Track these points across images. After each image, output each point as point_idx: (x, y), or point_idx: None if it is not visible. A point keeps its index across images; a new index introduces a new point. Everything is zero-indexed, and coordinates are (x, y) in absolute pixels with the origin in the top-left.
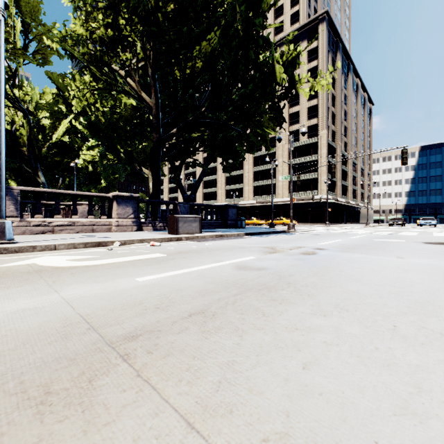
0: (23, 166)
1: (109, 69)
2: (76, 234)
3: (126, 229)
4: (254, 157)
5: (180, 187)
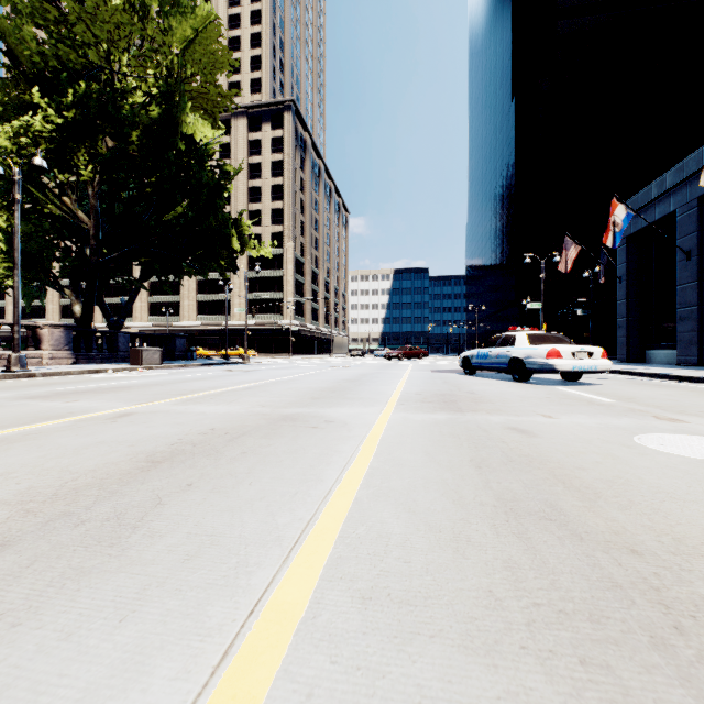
0: None
1: (41, 184)
2: None
3: (62, 363)
4: None
5: (104, 309)
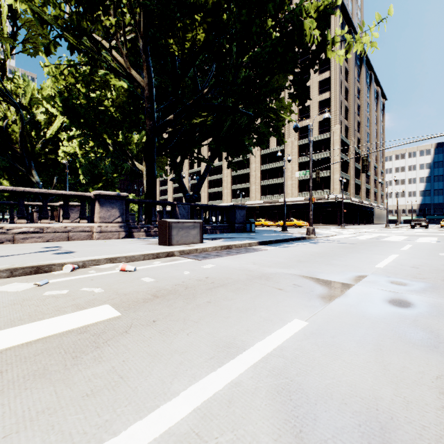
0: (15, 164)
1: (89, 38)
2: (40, 245)
3: (111, 236)
4: (261, 154)
5: (181, 186)
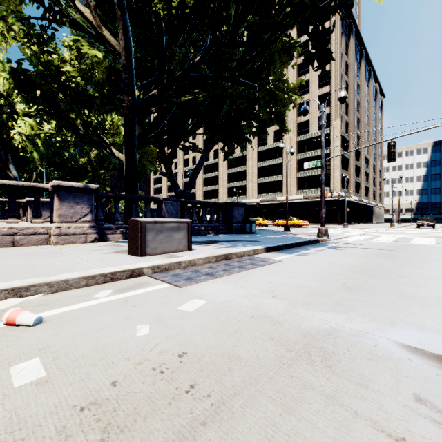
0: None
1: None
2: None
3: (75, 240)
4: (258, 151)
5: (172, 180)
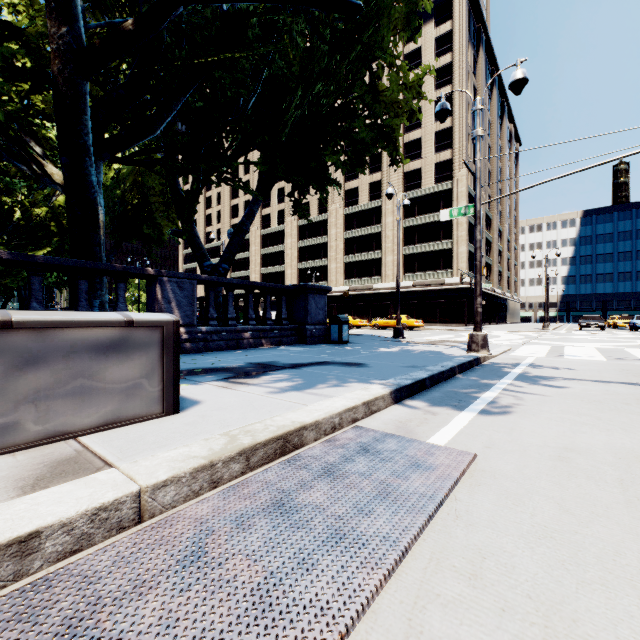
0: None
1: None
2: None
3: None
4: (345, 214)
5: (194, 245)
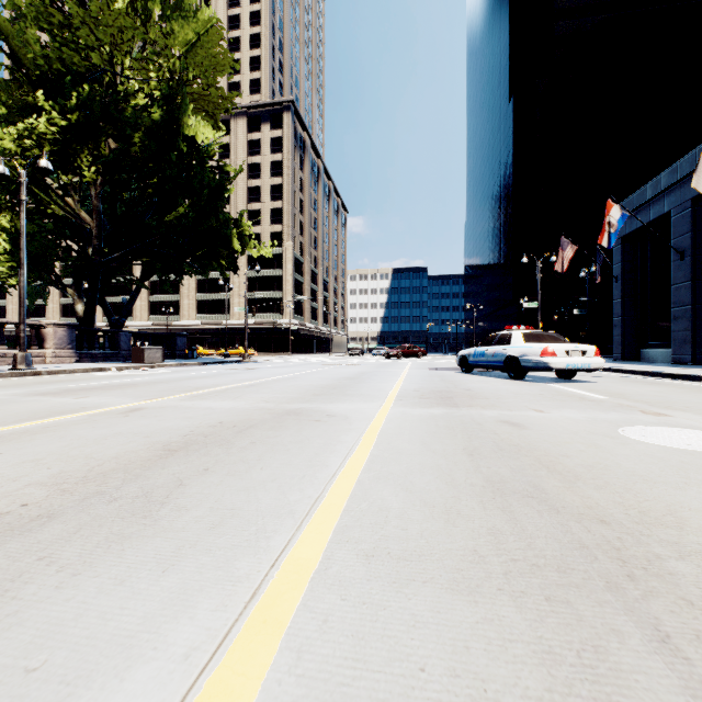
0: None
1: (44, 185)
2: None
3: (65, 361)
4: None
5: (106, 308)
